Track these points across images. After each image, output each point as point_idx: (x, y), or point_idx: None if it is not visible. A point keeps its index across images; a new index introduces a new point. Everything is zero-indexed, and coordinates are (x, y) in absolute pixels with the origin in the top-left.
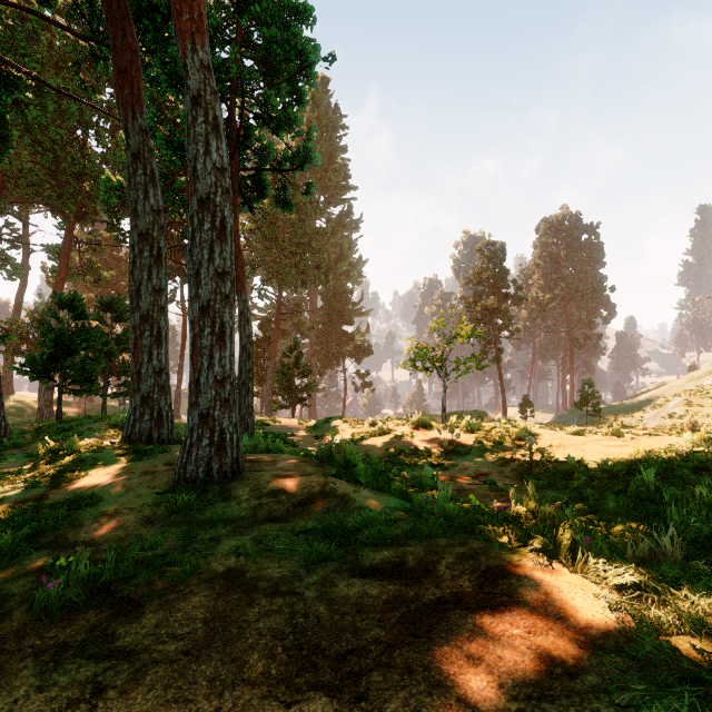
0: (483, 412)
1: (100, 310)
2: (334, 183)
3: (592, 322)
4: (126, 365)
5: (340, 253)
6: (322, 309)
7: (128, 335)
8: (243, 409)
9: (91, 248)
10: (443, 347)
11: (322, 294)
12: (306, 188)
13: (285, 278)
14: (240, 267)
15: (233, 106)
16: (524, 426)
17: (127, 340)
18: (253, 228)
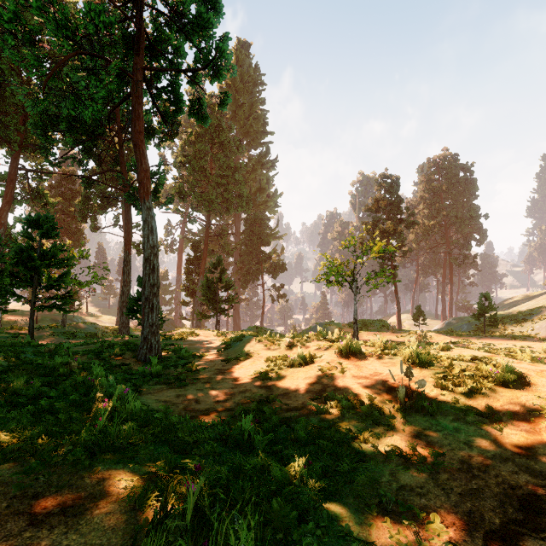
0: (384, 321)
1: (28, 227)
2: (254, 128)
3: (469, 244)
4: (53, 279)
5: (260, 186)
6: (244, 233)
7: (54, 251)
8: (145, 328)
9: (37, 176)
10: (356, 262)
11: (244, 220)
12: (221, 99)
13: (212, 205)
14: (144, 171)
15: (139, 1)
16: (507, 364)
17: (53, 256)
18: (183, 161)
